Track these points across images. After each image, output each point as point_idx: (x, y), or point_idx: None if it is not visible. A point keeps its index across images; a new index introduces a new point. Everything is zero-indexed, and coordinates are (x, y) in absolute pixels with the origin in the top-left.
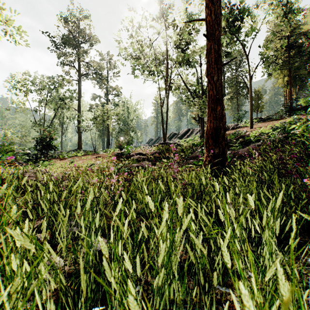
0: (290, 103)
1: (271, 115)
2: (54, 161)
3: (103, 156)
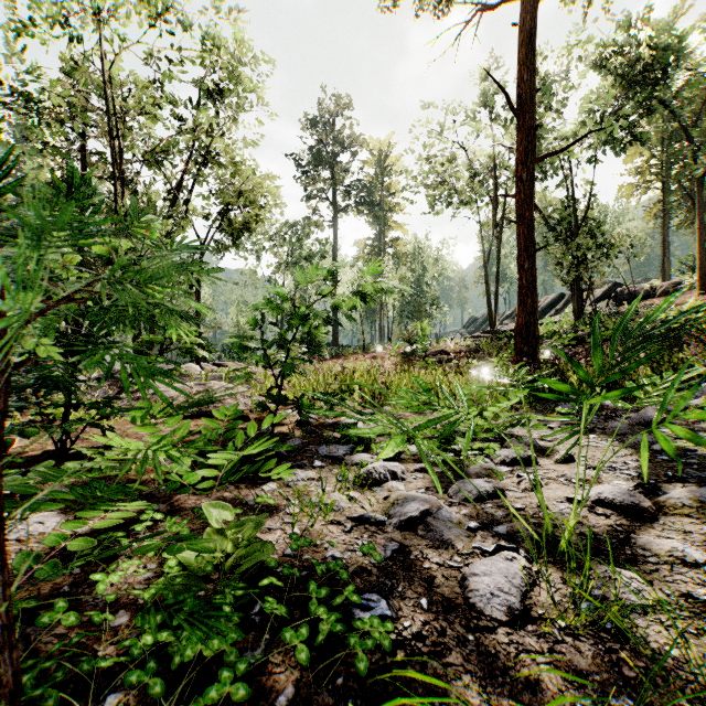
0: None
1: None
2: None
3: (383, 355)
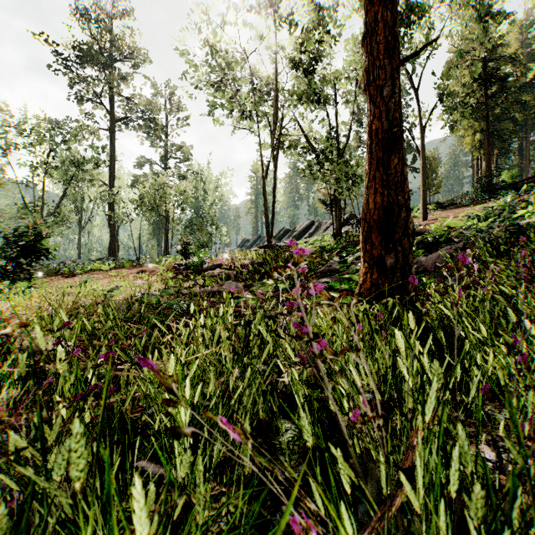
0: (489, 177)
1: (457, 198)
2: (52, 280)
3: (152, 270)
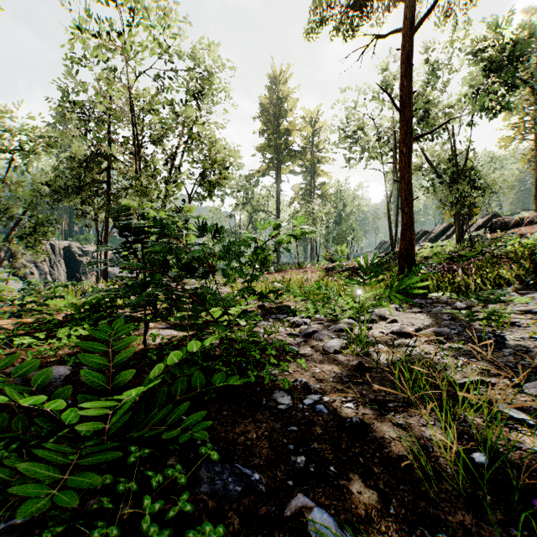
0: None
1: None
2: None
3: (312, 270)
